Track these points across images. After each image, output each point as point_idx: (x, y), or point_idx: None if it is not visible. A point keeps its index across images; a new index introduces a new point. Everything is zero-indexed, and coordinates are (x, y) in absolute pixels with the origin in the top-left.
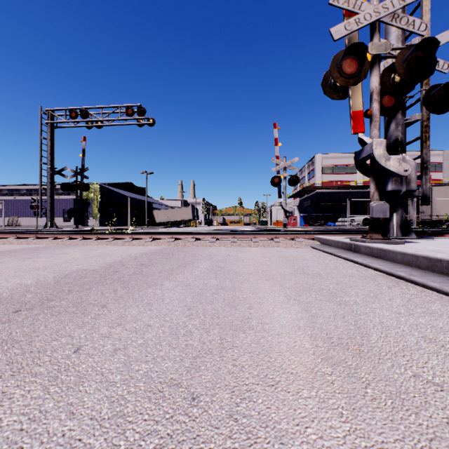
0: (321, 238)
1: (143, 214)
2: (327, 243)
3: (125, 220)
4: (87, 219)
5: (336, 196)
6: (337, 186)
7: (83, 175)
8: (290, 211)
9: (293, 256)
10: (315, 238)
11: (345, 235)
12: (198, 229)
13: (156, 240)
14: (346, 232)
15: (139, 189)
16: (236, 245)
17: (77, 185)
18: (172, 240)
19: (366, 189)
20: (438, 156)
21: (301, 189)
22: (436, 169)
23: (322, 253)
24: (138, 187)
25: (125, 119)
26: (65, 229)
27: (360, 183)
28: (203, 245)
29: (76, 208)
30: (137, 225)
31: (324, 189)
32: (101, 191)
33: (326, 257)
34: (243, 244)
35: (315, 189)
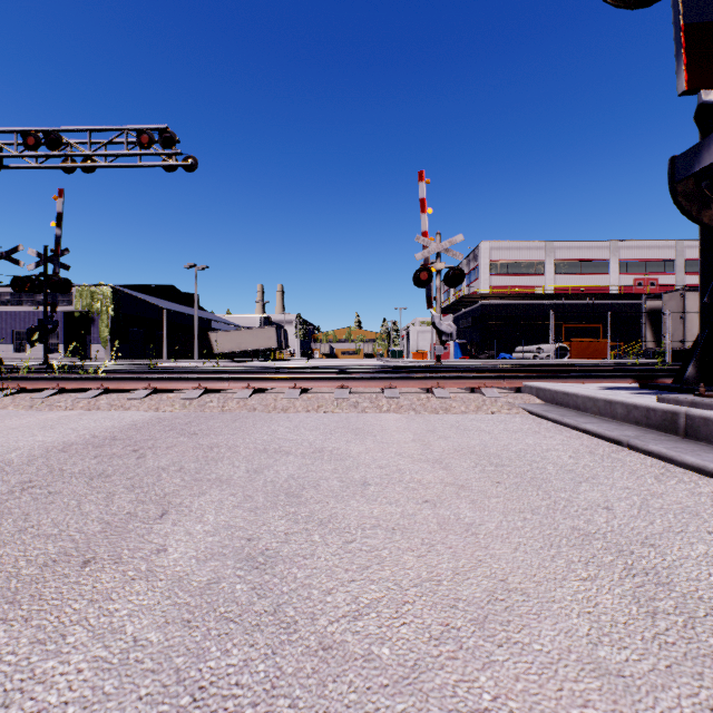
0: (546, 390)
1: (192, 339)
2: (566, 403)
3: (161, 349)
4: (90, 347)
5: (513, 311)
6: (514, 294)
7: (58, 262)
8: (449, 332)
9: (516, 453)
10: (525, 387)
11: (588, 380)
12: (278, 366)
13: (159, 395)
14: (592, 374)
15: (186, 296)
16: (346, 408)
17: (46, 282)
18: (194, 395)
19: (560, 299)
20: (669, 250)
21: (457, 299)
22: (666, 269)
23: (582, 437)
24: (185, 293)
25: (136, 154)
26: (11, 365)
27: (552, 290)
28: (265, 409)
29: (45, 326)
30: (182, 358)
31: (494, 298)
32: (115, 298)
33: (617, 456)
34: (363, 404)
35: (479, 298)
